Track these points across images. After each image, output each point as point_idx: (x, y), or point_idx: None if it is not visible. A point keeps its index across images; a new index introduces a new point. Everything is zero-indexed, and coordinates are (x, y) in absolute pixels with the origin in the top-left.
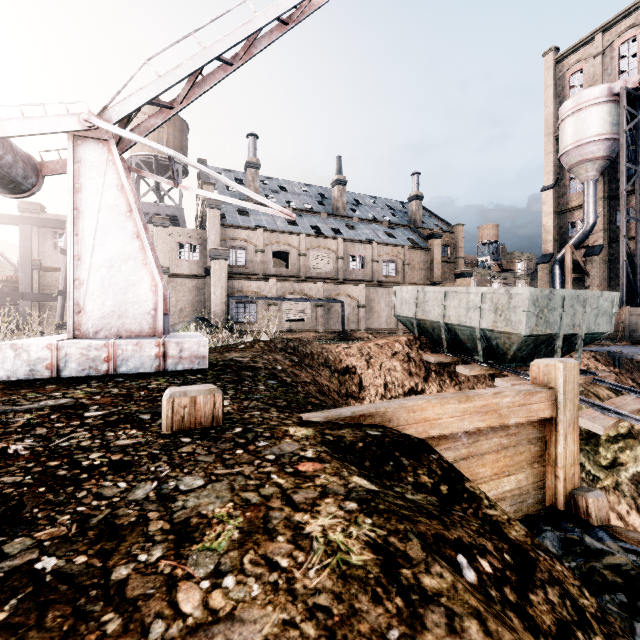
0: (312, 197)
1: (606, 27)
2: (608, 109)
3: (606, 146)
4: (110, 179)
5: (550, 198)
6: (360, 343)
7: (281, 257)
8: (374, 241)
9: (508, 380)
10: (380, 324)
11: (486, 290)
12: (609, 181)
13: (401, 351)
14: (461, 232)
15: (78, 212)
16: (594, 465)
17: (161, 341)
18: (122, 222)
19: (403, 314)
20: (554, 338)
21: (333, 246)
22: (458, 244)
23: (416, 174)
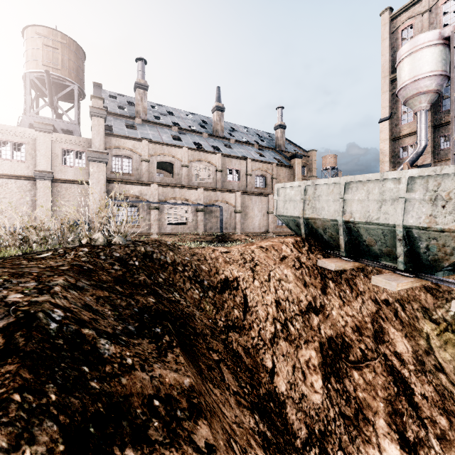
0: (196, 122)
1: None
2: (439, 50)
3: (437, 81)
4: None
5: (386, 128)
6: (240, 245)
7: (167, 169)
8: (248, 157)
9: None
10: (254, 228)
11: (417, 173)
12: (434, 113)
13: (290, 255)
14: (314, 156)
15: None
16: None
17: None
18: None
19: (287, 213)
20: None
21: (213, 160)
22: (312, 165)
23: (280, 108)
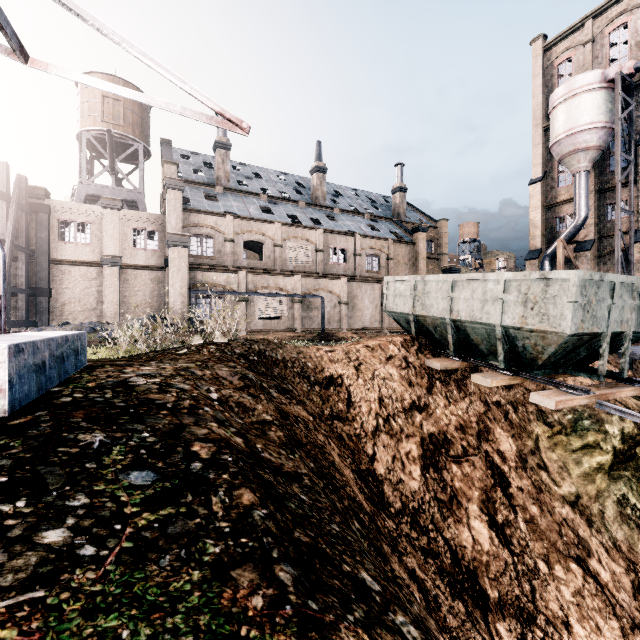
0: (289, 186)
1: (596, 13)
2: (602, 96)
3: (600, 135)
4: None
5: (538, 191)
6: (345, 345)
7: (255, 249)
8: (357, 233)
9: (549, 395)
10: (364, 323)
11: (511, 276)
12: (599, 174)
13: (397, 355)
14: (445, 227)
15: None
16: (639, 497)
17: None
18: None
19: (397, 309)
20: (599, 338)
21: (312, 237)
22: (442, 240)
23: (400, 165)
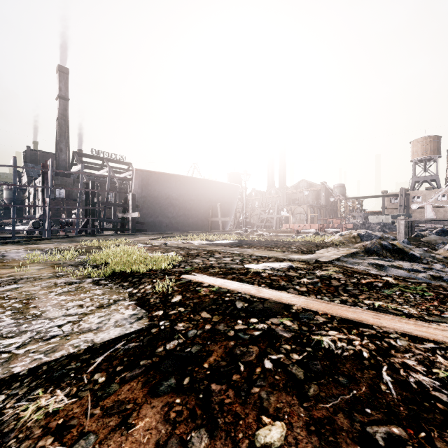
0: None
1: None
2: None
3: None
4: (429, 208)
5: None
6: None
7: None
8: None
9: None
10: None
11: None
12: None
13: None
14: None
15: (426, 212)
16: None
17: (437, 225)
18: (431, 212)
19: None
20: None
21: None
22: None
23: None
